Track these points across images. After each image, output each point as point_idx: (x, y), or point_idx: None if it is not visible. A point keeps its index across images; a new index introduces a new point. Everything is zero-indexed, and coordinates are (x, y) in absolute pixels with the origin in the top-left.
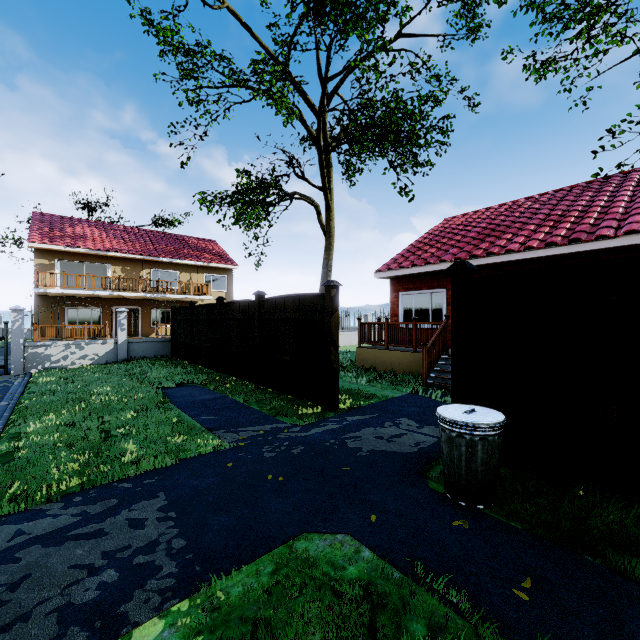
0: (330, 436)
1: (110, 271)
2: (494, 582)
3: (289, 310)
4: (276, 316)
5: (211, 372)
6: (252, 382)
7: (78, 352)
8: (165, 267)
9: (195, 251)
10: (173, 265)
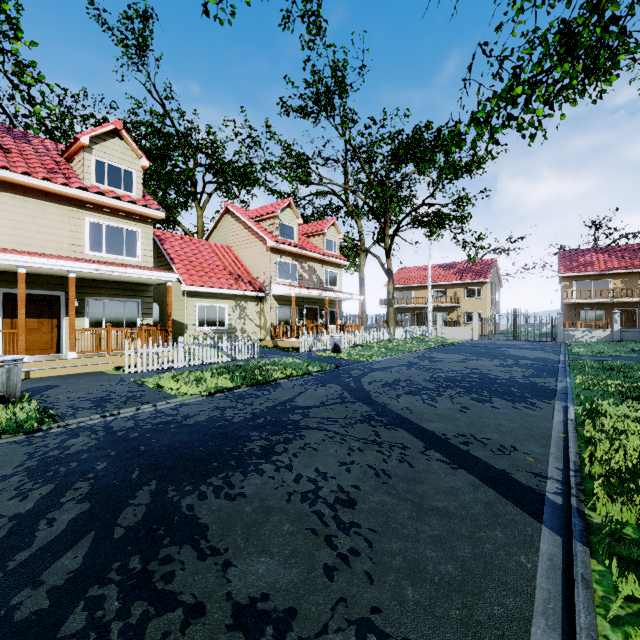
0: None
1: (610, 284)
2: None
3: None
4: None
5: None
6: None
7: (589, 335)
8: None
9: None
10: None
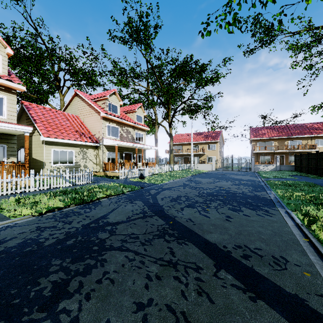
0: (321, 180)
1: (273, 143)
2: (319, 183)
3: (322, 155)
4: (320, 157)
5: (304, 173)
6: (315, 175)
7: (266, 167)
8: (295, 139)
9: (310, 130)
10: (298, 138)
